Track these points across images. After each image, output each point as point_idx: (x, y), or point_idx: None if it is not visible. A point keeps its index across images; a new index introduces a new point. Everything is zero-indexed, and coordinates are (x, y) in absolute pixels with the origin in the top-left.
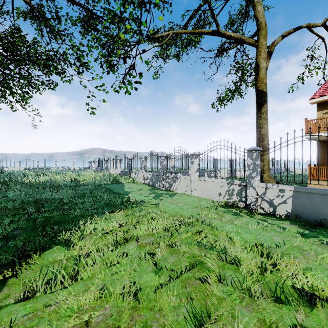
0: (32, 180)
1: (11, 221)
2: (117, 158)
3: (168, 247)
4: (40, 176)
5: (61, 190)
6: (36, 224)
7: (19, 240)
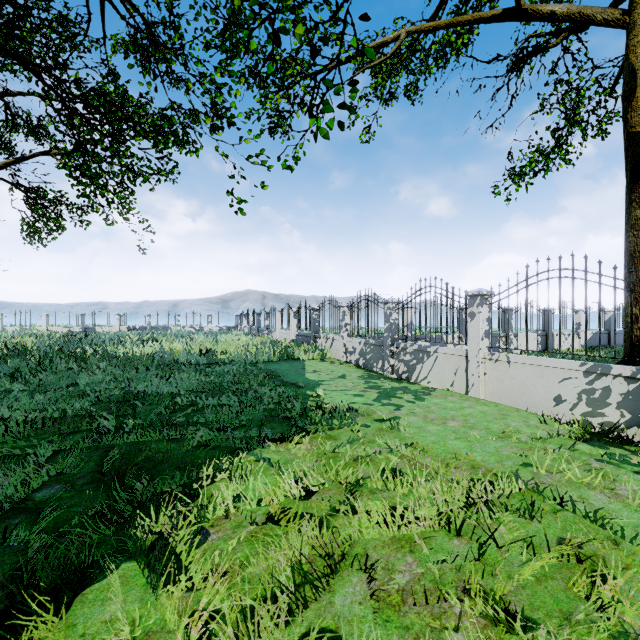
0: (131, 351)
1: (55, 453)
2: (288, 308)
3: (489, 624)
4: (147, 343)
5: (179, 373)
6: (103, 467)
7: (43, 522)
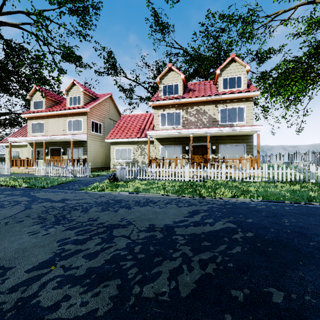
0: None
1: None
2: (279, 154)
3: None
4: None
5: None
6: None
7: None
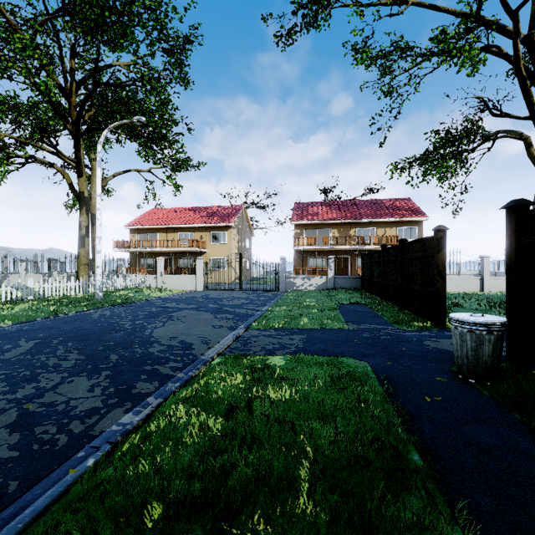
0: None
1: None
2: None
3: None
4: None
5: None
6: None
7: None
